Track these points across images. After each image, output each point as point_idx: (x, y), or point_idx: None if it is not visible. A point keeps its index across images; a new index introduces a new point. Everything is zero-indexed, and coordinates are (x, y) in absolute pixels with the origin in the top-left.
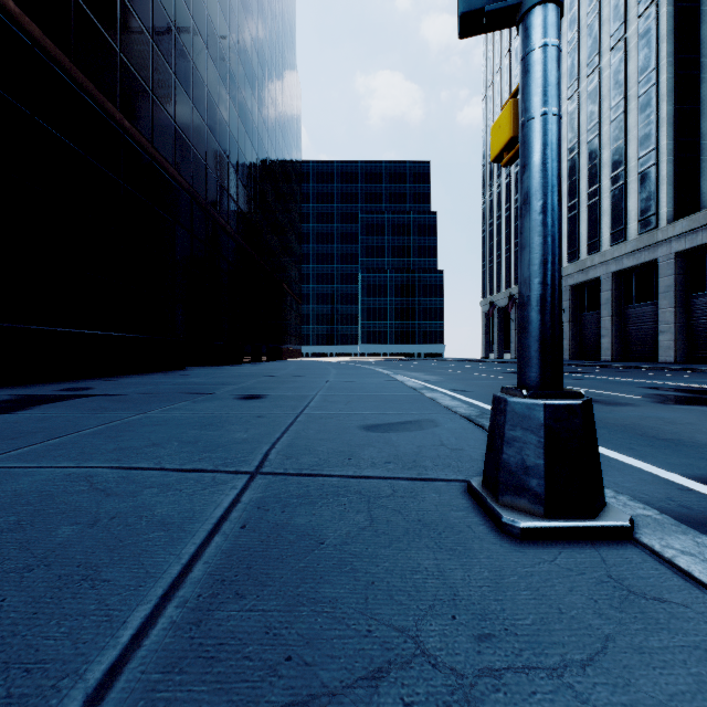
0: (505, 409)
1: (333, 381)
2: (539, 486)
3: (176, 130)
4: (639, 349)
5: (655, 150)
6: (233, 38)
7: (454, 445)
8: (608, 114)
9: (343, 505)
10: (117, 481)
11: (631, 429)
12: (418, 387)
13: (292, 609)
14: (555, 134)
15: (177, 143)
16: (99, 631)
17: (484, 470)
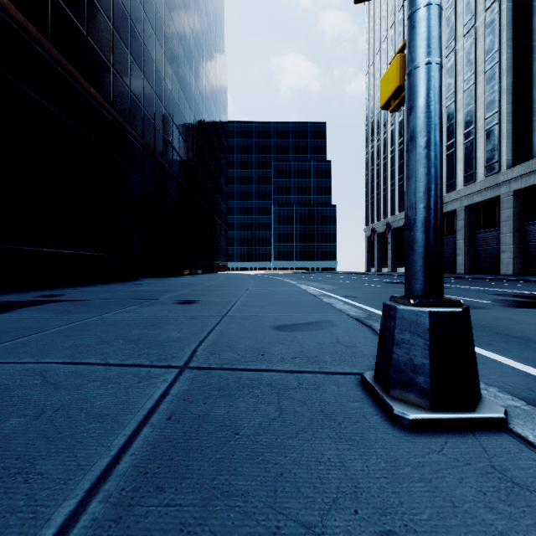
0: (395, 315)
1: (251, 289)
2: (425, 383)
3: (131, 96)
4: (485, 265)
5: (498, 113)
6: (175, 26)
7: (348, 343)
8: (461, 85)
9: (256, 397)
10: (67, 375)
11: (488, 328)
12: (317, 294)
13: (206, 503)
14: (437, 80)
15: (132, 106)
16: (23, 530)
17: (376, 366)
